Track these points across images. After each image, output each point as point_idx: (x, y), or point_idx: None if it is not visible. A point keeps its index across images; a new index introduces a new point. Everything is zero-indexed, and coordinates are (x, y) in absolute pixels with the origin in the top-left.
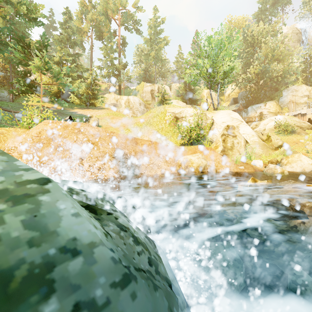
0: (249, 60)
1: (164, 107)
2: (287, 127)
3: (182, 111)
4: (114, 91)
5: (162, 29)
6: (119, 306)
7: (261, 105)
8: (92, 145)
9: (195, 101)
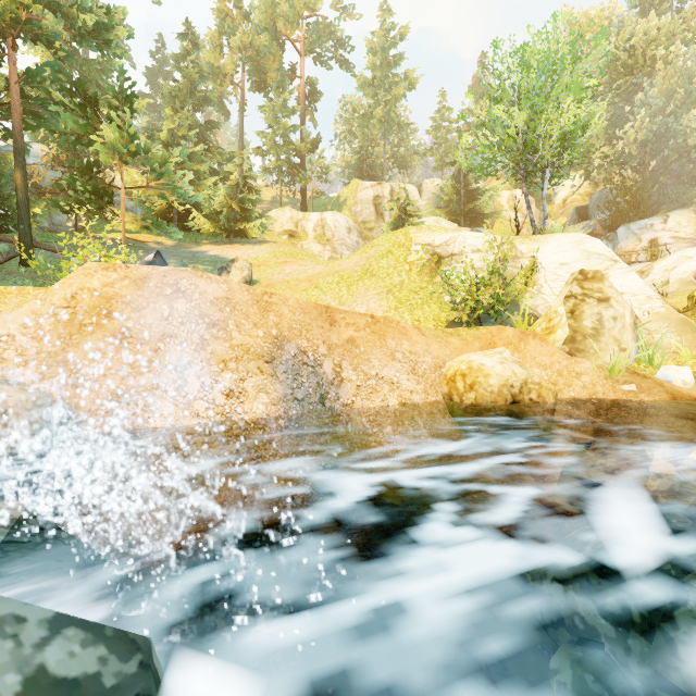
0: (622, 109)
1: (405, 232)
2: None
3: (452, 239)
4: (291, 205)
5: (400, 53)
6: None
7: (654, 221)
8: (211, 327)
9: (480, 219)
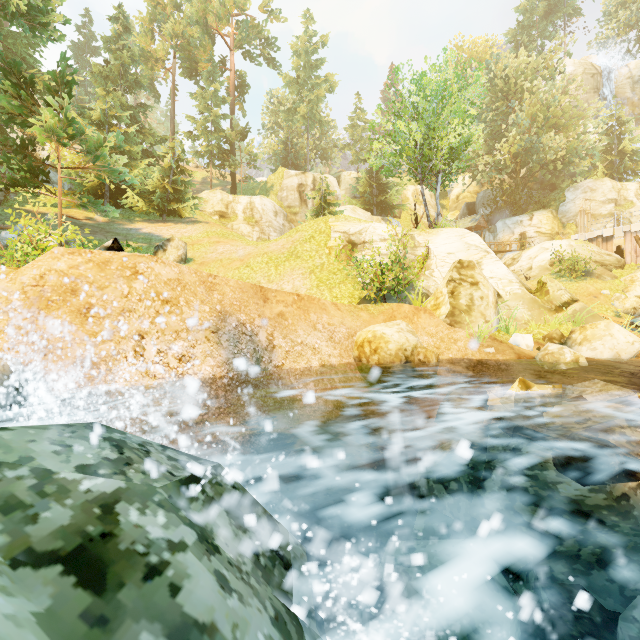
0: (500, 126)
1: (325, 220)
2: (576, 264)
3: (364, 229)
4: (221, 186)
5: (321, 58)
6: None
7: (523, 218)
8: (165, 304)
9: (389, 209)
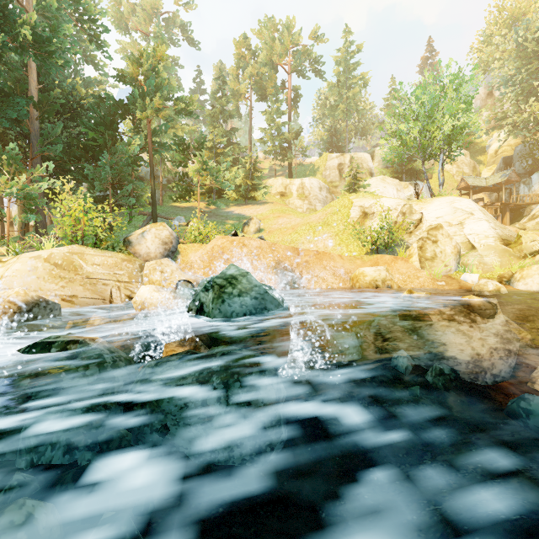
0: (531, 85)
1: (349, 198)
2: None
3: (374, 203)
4: (282, 171)
5: (357, 62)
6: (265, 295)
7: None
8: (255, 257)
9: (418, 174)
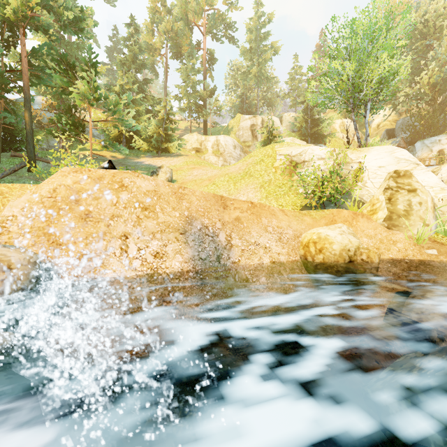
0: (419, 62)
1: (272, 147)
2: None
3: (304, 151)
4: (197, 131)
5: (268, 31)
6: None
7: (441, 138)
8: (144, 210)
9: (321, 138)
